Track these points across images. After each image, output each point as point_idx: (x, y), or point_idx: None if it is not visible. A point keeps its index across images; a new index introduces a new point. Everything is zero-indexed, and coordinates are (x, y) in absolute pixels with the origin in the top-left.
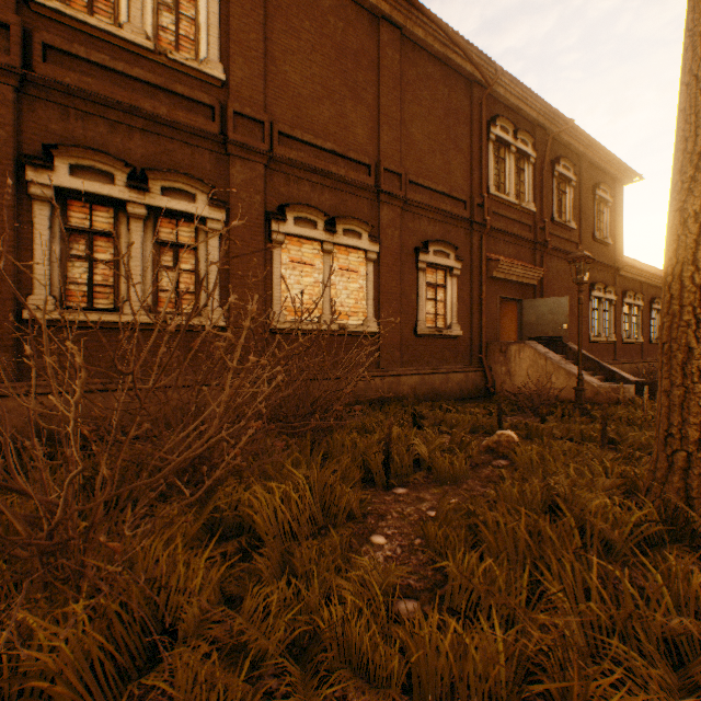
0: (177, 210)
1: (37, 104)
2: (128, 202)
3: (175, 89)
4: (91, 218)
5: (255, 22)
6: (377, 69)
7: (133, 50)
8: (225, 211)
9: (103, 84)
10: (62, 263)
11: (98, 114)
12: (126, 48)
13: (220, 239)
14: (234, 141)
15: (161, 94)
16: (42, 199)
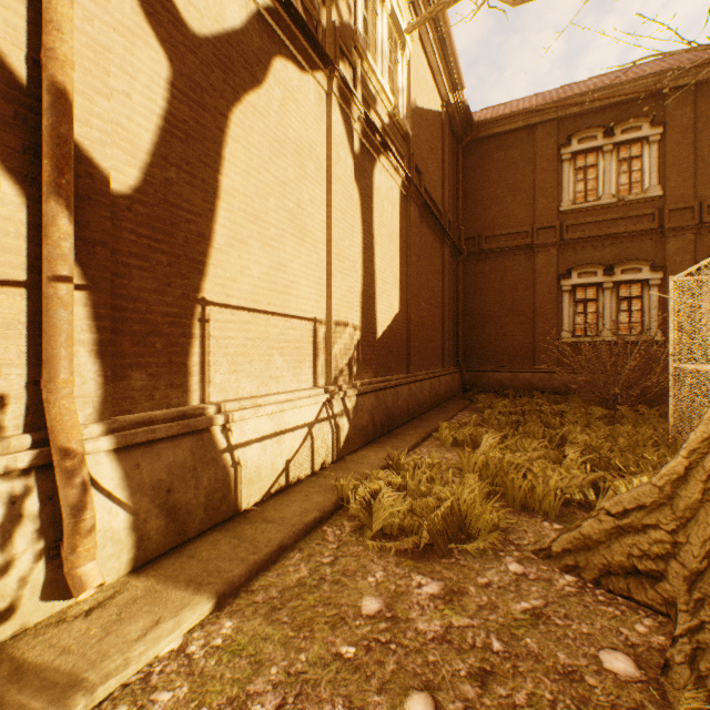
0: (629, 280)
1: (563, 252)
2: (602, 282)
3: (628, 215)
4: (584, 294)
5: (685, 145)
6: None
7: (604, 207)
8: (660, 272)
9: (590, 231)
10: (573, 316)
11: (588, 245)
12: (601, 208)
13: (657, 289)
14: (668, 229)
15: (619, 221)
16: (565, 291)
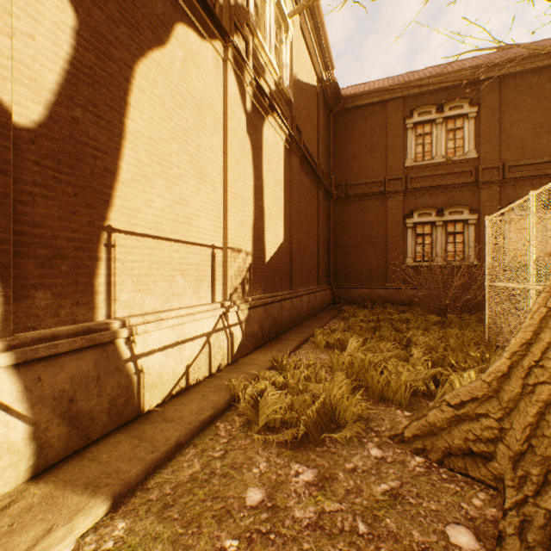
0: (454, 220)
1: (407, 197)
2: (435, 221)
3: (453, 171)
4: (423, 230)
5: (493, 121)
6: None
7: (437, 165)
8: (476, 214)
9: (427, 182)
10: (414, 246)
11: (425, 193)
12: (434, 165)
13: (474, 226)
14: (481, 183)
15: (447, 175)
16: (409, 227)
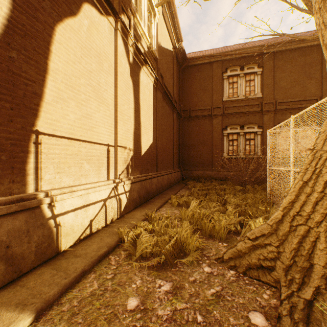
0: (250, 131)
1: (224, 118)
2: (239, 132)
3: (249, 104)
4: (232, 137)
5: (270, 77)
6: (321, 63)
7: (240, 100)
8: (261, 129)
9: (235, 110)
10: (228, 147)
11: (234, 116)
12: (239, 100)
13: (260, 135)
14: (264, 111)
15: (246, 106)
16: (225, 136)
